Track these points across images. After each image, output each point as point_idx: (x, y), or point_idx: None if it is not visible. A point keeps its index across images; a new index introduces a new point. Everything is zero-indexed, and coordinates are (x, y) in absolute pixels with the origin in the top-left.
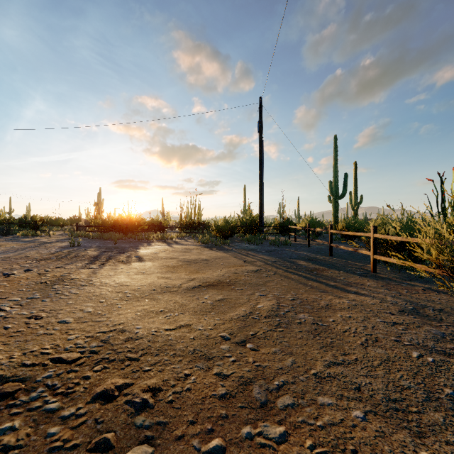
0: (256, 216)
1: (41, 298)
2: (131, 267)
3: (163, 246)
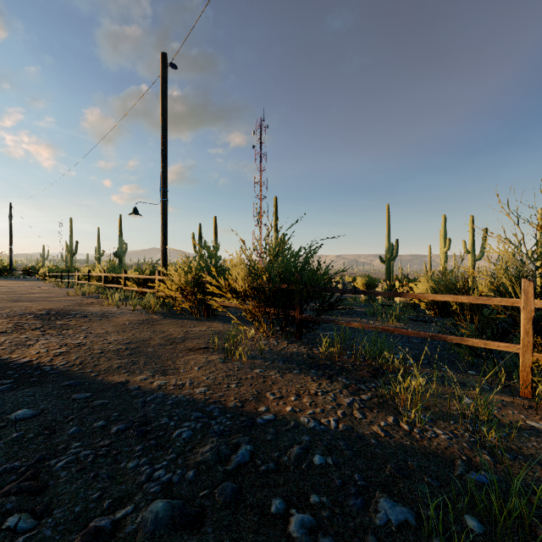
0: (8, 265)
1: None
2: None
3: None
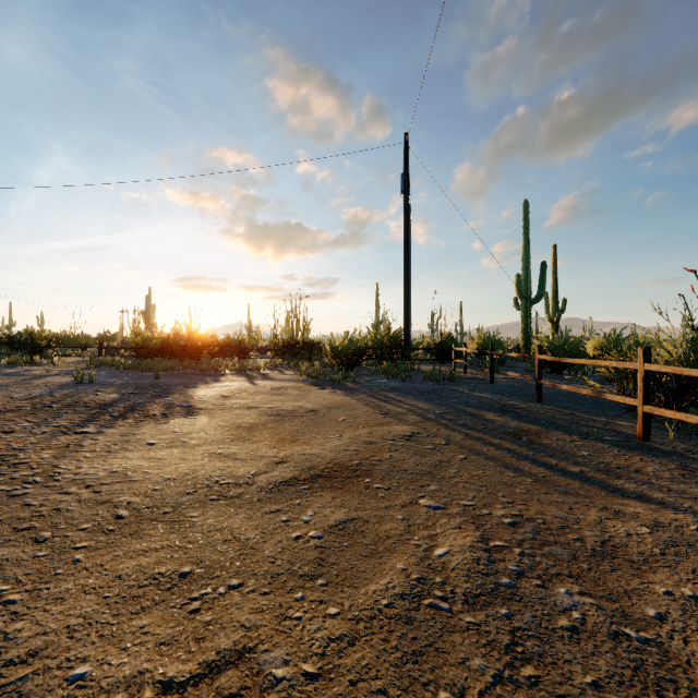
0: (398, 332)
1: None
2: (164, 430)
3: (239, 383)
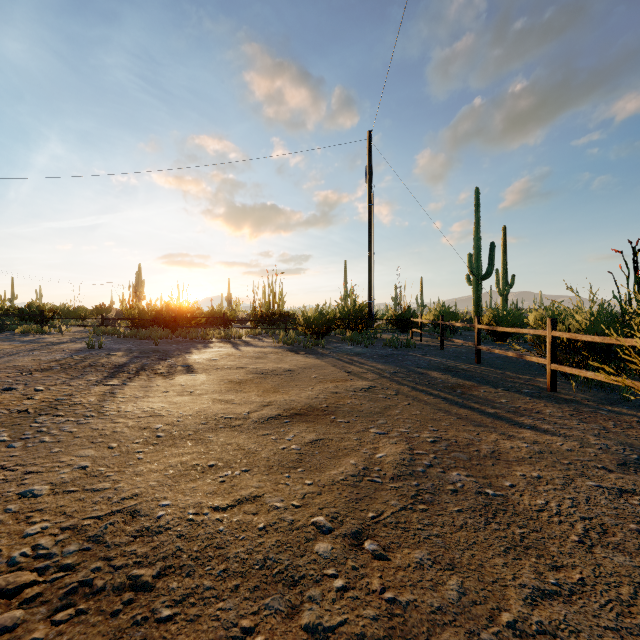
0: (363, 305)
1: (9, 441)
2: (173, 383)
3: (226, 349)
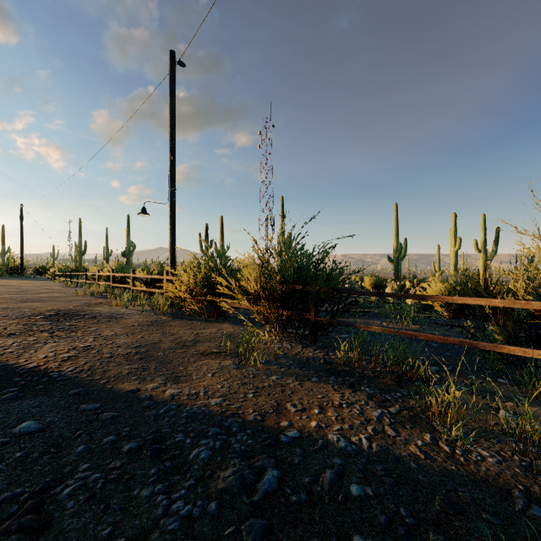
0: (19, 265)
1: None
2: None
3: None
